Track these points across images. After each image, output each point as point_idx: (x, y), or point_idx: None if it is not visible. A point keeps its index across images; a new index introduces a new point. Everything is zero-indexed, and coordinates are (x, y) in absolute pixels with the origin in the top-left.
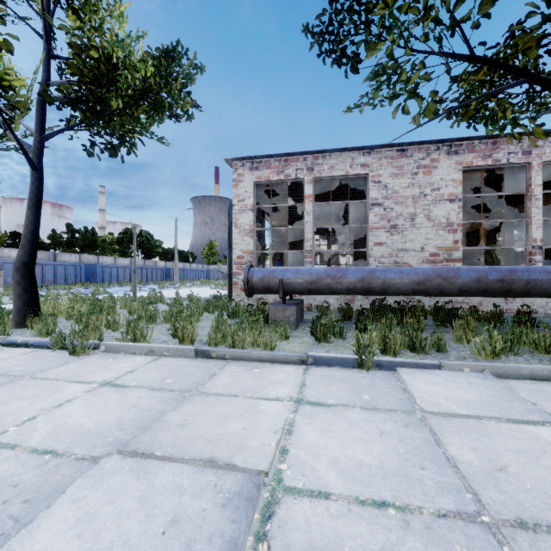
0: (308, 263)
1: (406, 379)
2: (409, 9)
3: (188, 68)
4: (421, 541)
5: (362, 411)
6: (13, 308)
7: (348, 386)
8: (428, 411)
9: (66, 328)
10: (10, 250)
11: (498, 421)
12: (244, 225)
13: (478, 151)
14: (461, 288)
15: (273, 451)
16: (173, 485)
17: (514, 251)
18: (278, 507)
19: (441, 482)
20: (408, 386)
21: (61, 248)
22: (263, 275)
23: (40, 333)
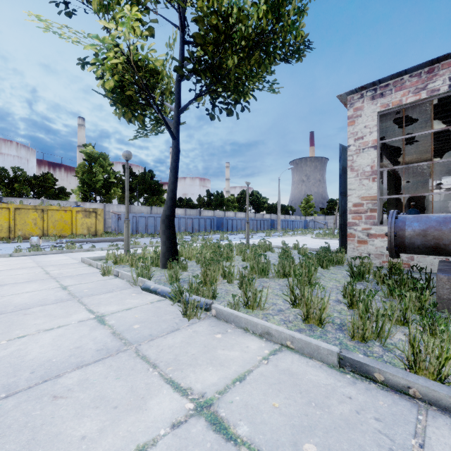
0: None
1: None
2: None
3: (299, 1)
4: None
5: None
6: (160, 252)
7: None
8: None
9: (193, 273)
10: (177, 210)
11: None
12: (363, 167)
13: None
14: None
15: None
16: None
17: None
18: None
19: None
20: None
21: (203, 207)
22: (423, 225)
23: (171, 278)
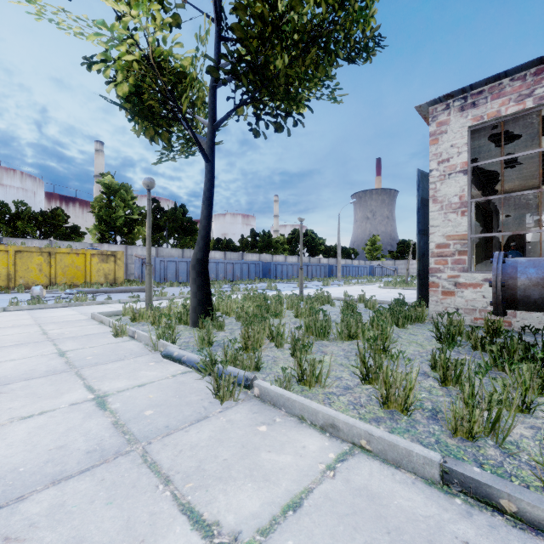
0: None
1: None
2: None
3: None
4: None
5: None
6: (190, 306)
7: None
8: None
9: (231, 333)
10: (215, 253)
11: None
12: (450, 198)
13: None
14: None
15: None
16: None
17: None
18: None
19: None
20: None
21: (247, 249)
22: (543, 272)
23: (202, 341)
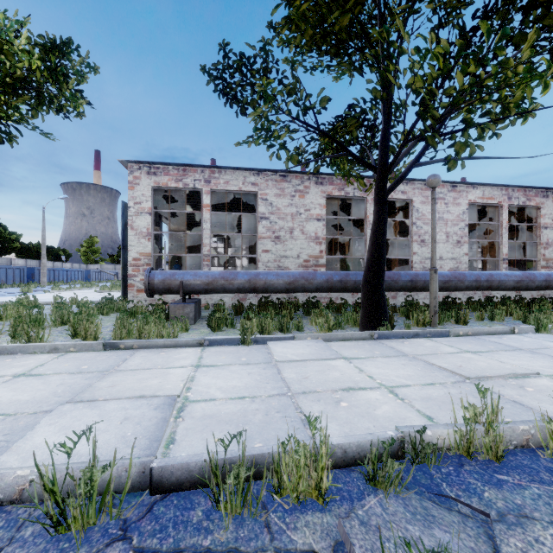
0: (206, 266)
1: (272, 347)
2: (277, 92)
3: (79, 65)
4: (258, 404)
5: (240, 366)
6: None
7: (233, 355)
8: (279, 361)
9: None
10: None
11: (314, 361)
12: (141, 228)
13: (335, 184)
14: (317, 287)
15: (182, 387)
16: (119, 408)
17: (359, 260)
18: (187, 407)
19: (275, 386)
20: (271, 351)
21: None
22: (164, 277)
23: None
